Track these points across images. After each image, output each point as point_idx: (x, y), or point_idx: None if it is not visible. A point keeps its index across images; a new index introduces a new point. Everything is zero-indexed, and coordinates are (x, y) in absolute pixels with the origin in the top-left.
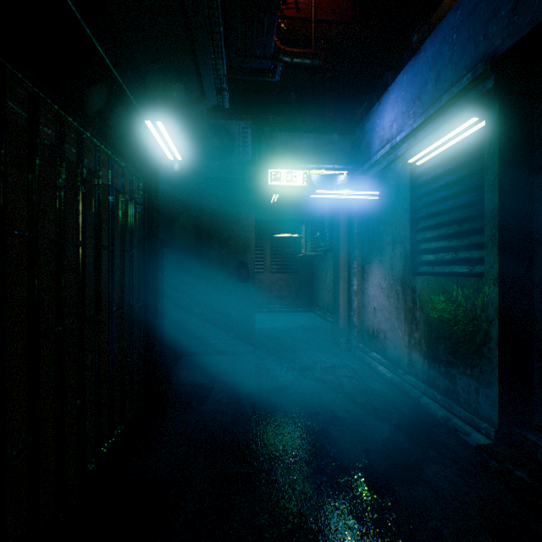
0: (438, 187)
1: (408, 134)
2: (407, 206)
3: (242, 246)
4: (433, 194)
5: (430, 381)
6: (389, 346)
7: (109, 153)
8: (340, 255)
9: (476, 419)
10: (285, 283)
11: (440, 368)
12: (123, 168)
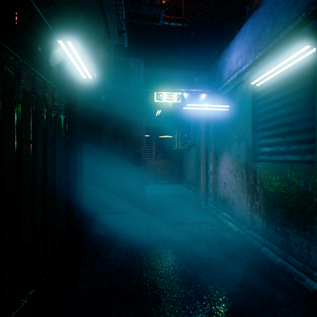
0: (274, 100)
1: (251, 64)
2: (250, 114)
3: (137, 142)
4: (269, 105)
5: (268, 236)
6: (236, 209)
7: (31, 67)
8: (201, 148)
9: (308, 268)
10: (165, 166)
11: (277, 228)
12: (45, 81)
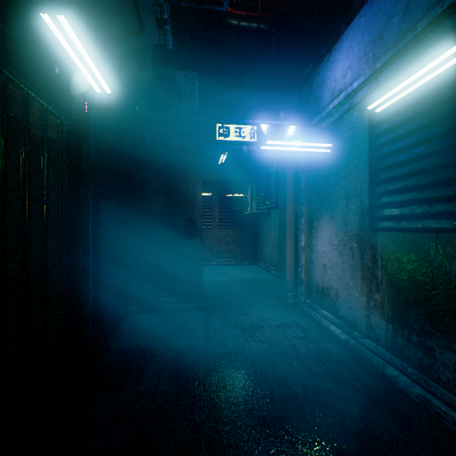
0: (406, 132)
1: (368, 77)
2: (365, 156)
3: (190, 201)
4: (397, 141)
5: (396, 349)
6: (343, 305)
7: None
8: (287, 211)
9: None
10: (232, 238)
11: (411, 337)
12: (27, 92)
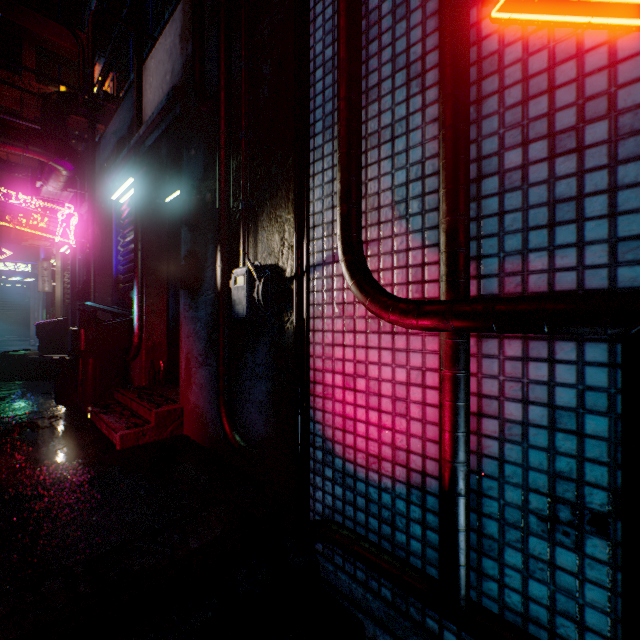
0: None
1: None
2: None
3: None
4: None
5: None
6: None
7: None
8: (32, 302)
9: None
10: (16, 320)
11: None
12: None
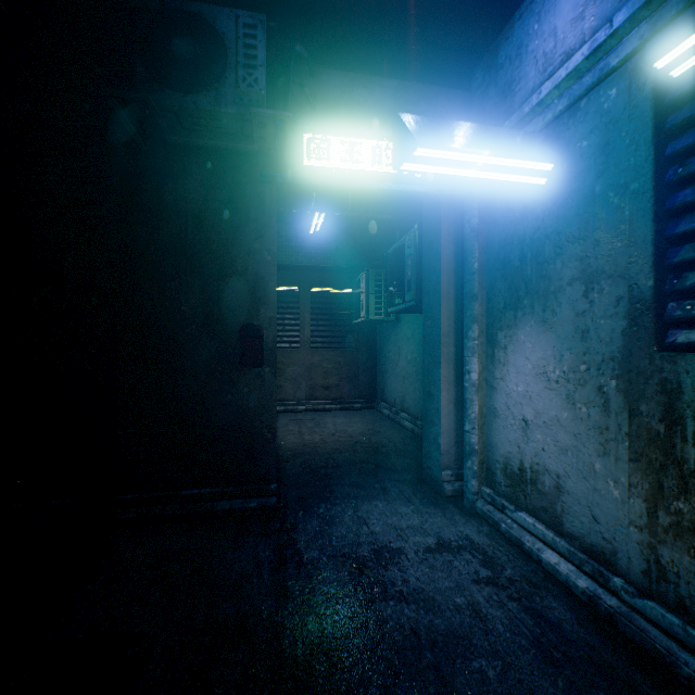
0: None
1: None
2: (644, 181)
3: (250, 292)
4: None
5: None
6: (575, 511)
7: None
8: (442, 314)
9: None
10: (334, 365)
11: None
12: None
